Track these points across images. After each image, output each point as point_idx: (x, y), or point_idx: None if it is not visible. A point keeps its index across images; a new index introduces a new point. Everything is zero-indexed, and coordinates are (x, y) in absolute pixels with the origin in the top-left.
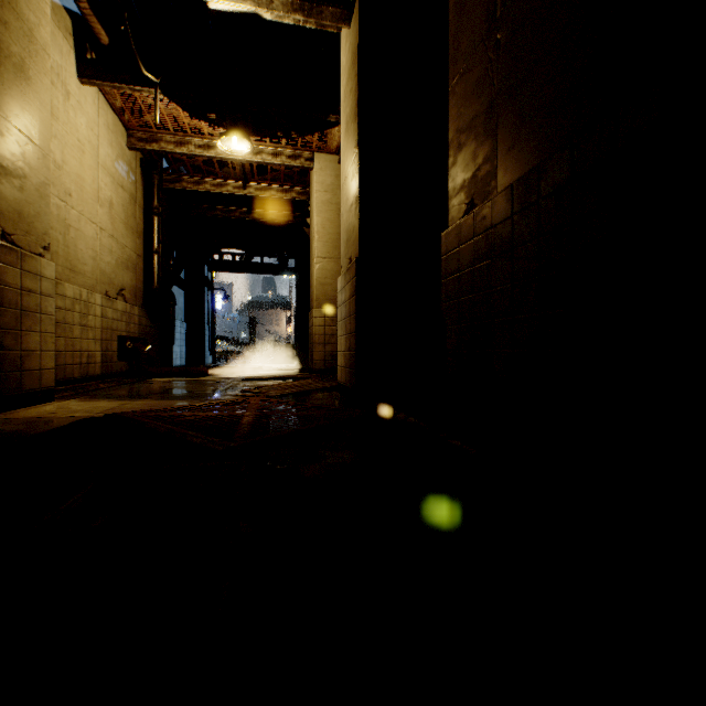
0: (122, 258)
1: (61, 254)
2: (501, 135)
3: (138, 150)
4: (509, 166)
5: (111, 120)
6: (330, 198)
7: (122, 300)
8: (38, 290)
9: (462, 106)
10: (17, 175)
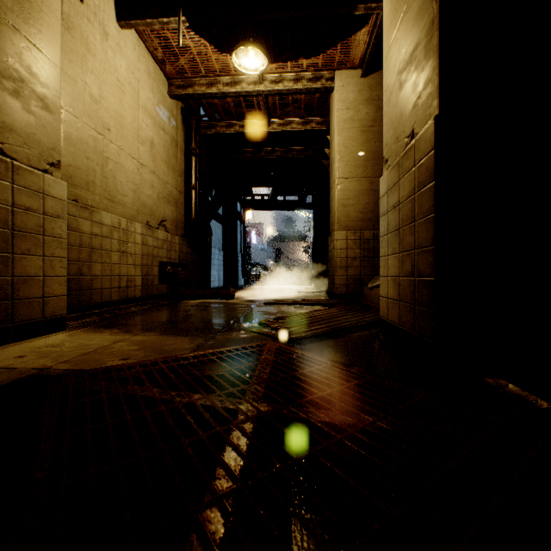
0: (164, 193)
1: (98, 184)
2: None
3: (177, 97)
4: None
5: (153, 69)
6: (352, 115)
7: (164, 230)
8: (39, 209)
9: None
10: (8, 76)
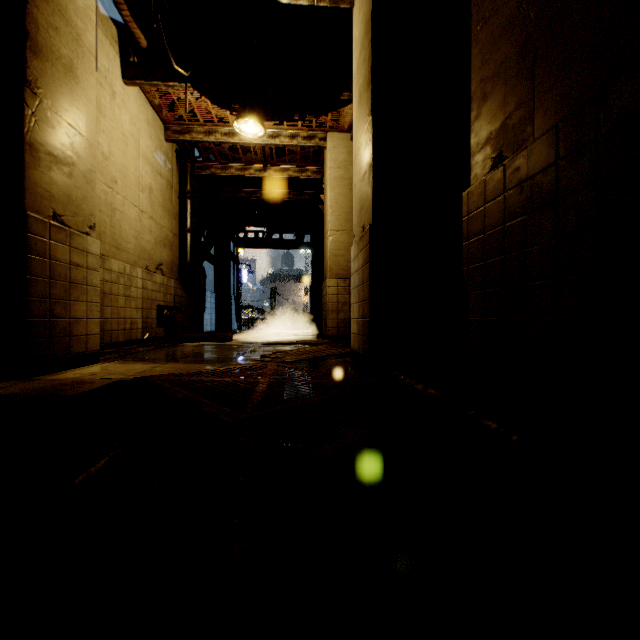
0: (160, 237)
1: (108, 234)
2: (539, 72)
3: (173, 141)
4: (550, 105)
5: (151, 116)
6: (342, 173)
7: (160, 274)
8: (84, 265)
9: (488, 52)
10: (66, 163)
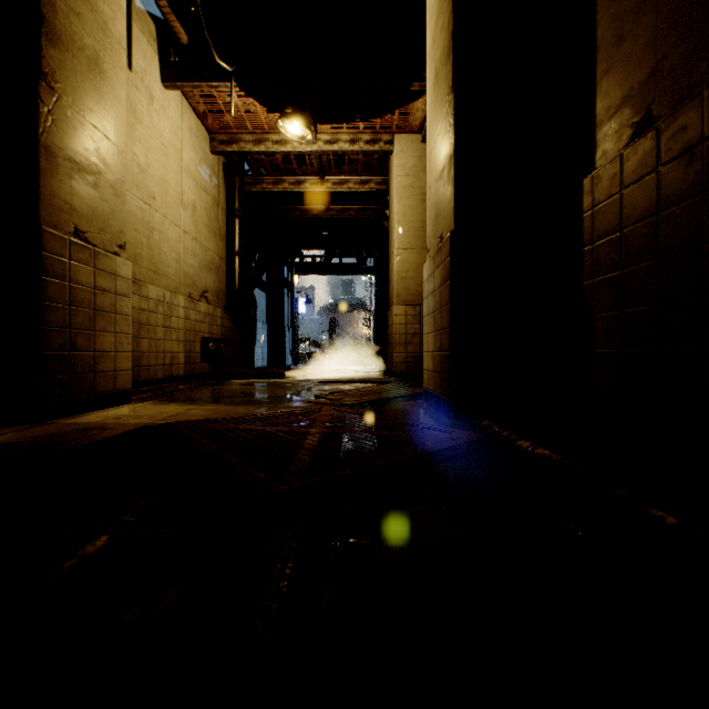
0: (205, 261)
1: (145, 256)
2: None
3: (220, 153)
4: None
5: (195, 125)
6: (412, 182)
7: (205, 302)
8: (112, 290)
9: None
10: (90, 172)
